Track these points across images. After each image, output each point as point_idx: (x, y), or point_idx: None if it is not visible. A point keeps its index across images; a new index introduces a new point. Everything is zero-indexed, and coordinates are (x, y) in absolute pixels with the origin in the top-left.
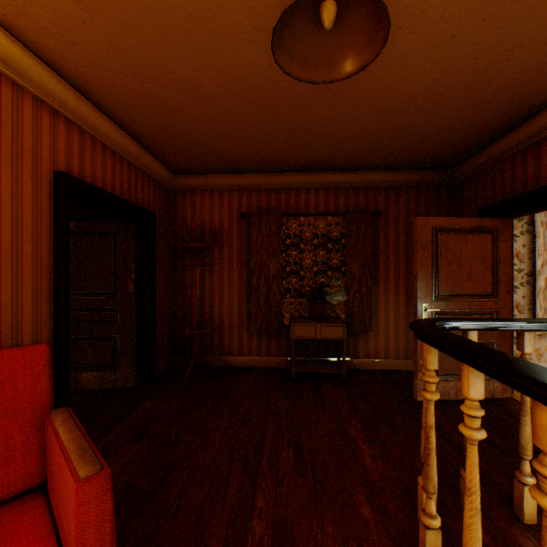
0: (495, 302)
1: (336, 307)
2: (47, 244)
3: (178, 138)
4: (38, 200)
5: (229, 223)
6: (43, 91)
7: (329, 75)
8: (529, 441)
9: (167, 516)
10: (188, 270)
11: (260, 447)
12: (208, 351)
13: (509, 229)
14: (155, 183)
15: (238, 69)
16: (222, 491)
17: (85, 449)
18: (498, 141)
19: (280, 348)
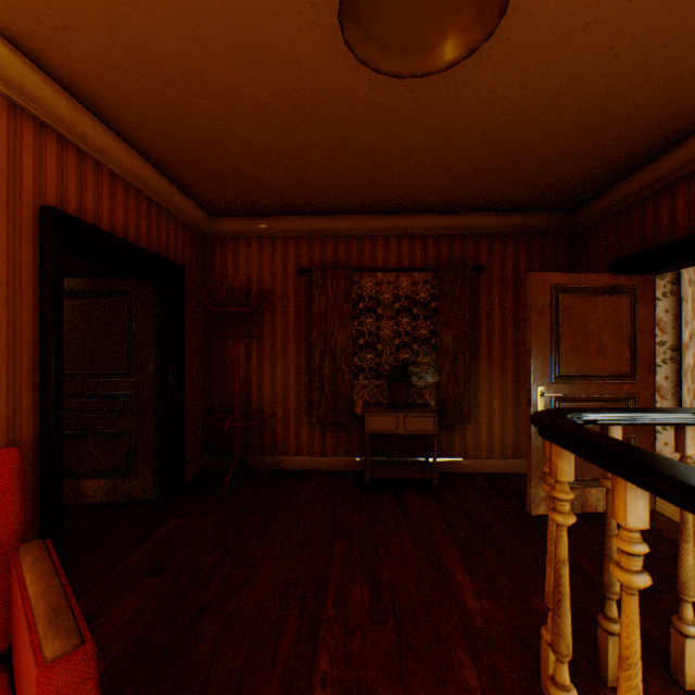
0: (632, 385)
1: (421, 390)
2: (30, 307)
3: (214, 166)
4: (17, 245)
5: (284, 281)
6: (23, 95)
7: (421, 65)
8: (692, 576)
9: (193, 686)
10: (229, 343)
11: (323, 582)
12: (255, 450)
13: (651, 289)
14: (184, 227)
15: (293, 68)
16: (271, 647)
17: (60, 611)
18: (637, 173)
19: (351, 445)
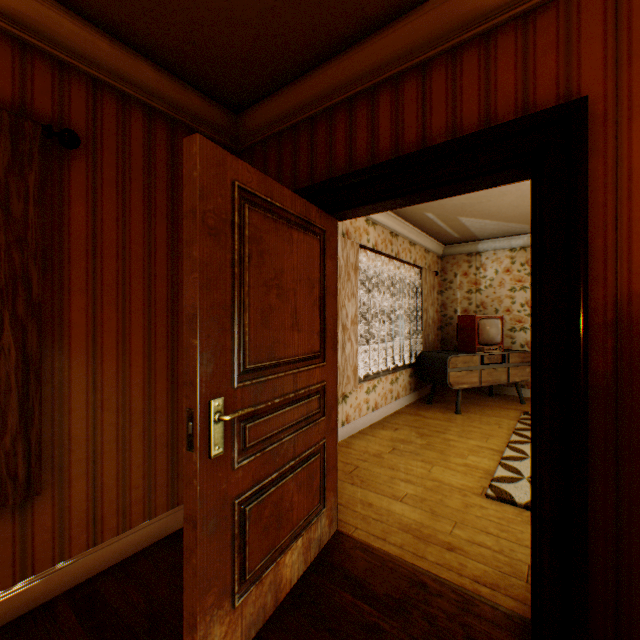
0: (323, 369)
1: None
2: None
3: None
4: None
5: None
6: None
7: None
8: None
9: None
10: None
11: None
12: None
13: (336, 238)
14: None
15: None
16: None
17: None
18: (335, 62)
19: None
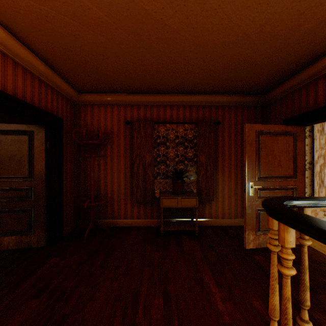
0: (295, 181)
1: (186, 183)
2: None
3: (77, 62)
4: None
5: (118, 128)
6: None
7: None
8: None
9: None
10: (89, 160)
11: (137, 296)
12: (103, 216)
13: (303, 133)
14: (62, 97)
15: None
16: None
17: None
18: (298, 74)
19: (153, 213)
